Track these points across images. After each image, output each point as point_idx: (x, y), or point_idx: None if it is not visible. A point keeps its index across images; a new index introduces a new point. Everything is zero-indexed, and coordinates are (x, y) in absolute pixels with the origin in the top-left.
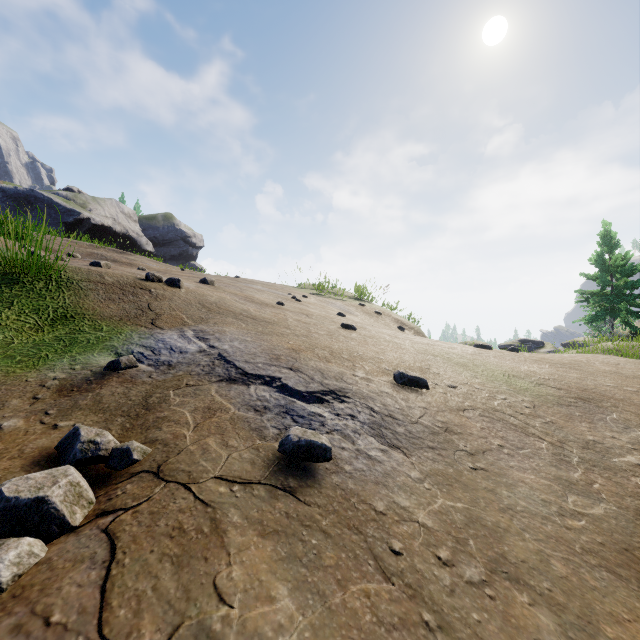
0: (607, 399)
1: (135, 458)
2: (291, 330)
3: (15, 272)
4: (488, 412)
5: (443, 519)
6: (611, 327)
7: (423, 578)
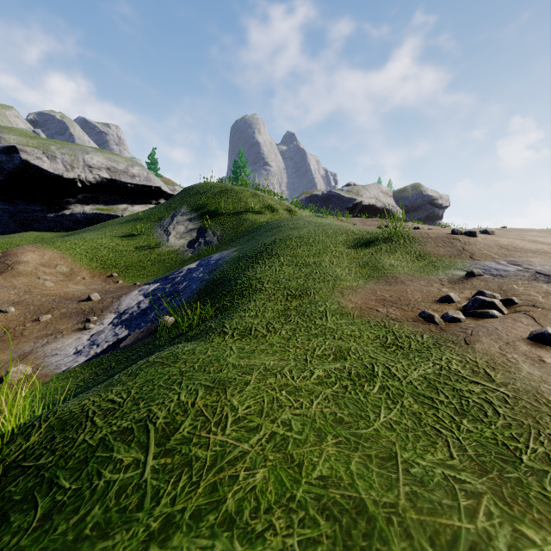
0: None
1: (516, 302)
2: None
3: (388, 236)
4: None
5: None
6: None
7: None
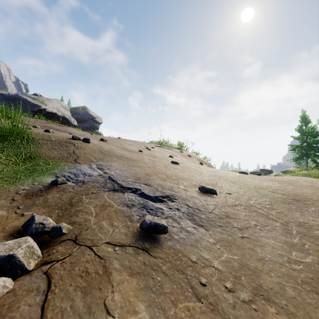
0: (308, 200)
1: (63, 232)
2: (146, 164)
3: (5, 135)
4: (248, 207)
5: (227, 265)
6: (306, 163)
7: (218, 299)
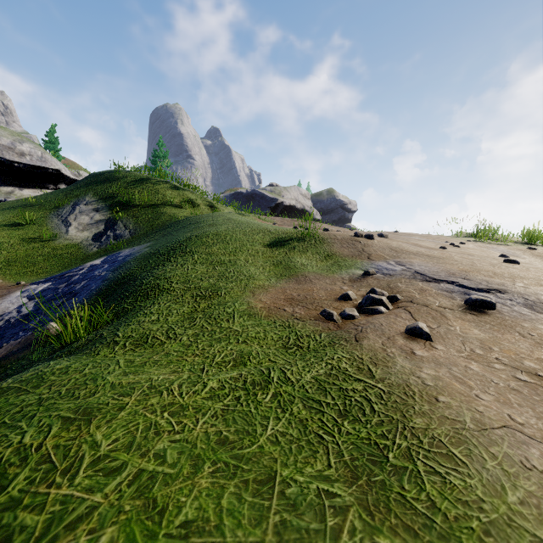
0: None
1: (399, 299)
2: (458, 262)
3: (301, 236)
4: None
5: None
6: None
7: None
